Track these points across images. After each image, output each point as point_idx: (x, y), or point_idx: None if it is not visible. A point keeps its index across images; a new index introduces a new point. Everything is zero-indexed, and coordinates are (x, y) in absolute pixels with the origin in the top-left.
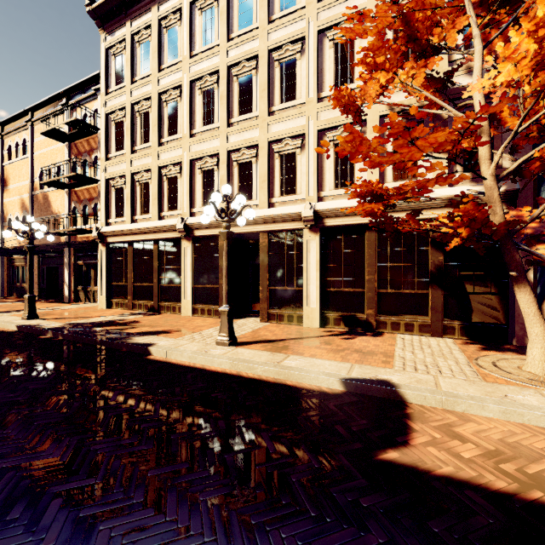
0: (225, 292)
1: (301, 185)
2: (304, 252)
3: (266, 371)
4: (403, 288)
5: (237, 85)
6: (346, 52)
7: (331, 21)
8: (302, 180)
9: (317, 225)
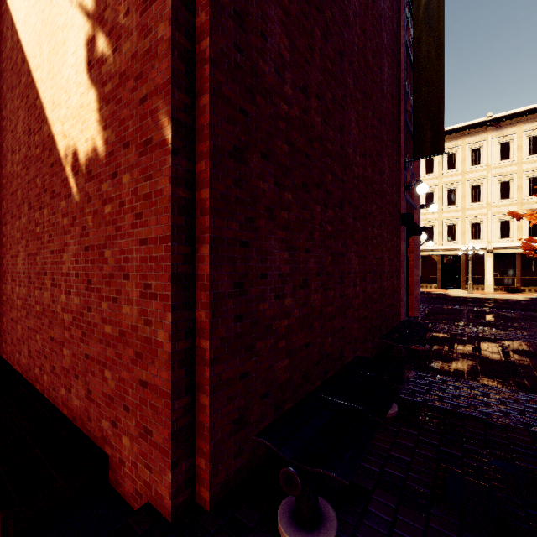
0: (470, 277)
1: (483, 236)
2: (485, 262)
3: (499, 297)
4: (533, 276)
5: (447, 193)
6: (505, 186)
7: (499, 174)
8: (483, 234)
9: (492, 252)
